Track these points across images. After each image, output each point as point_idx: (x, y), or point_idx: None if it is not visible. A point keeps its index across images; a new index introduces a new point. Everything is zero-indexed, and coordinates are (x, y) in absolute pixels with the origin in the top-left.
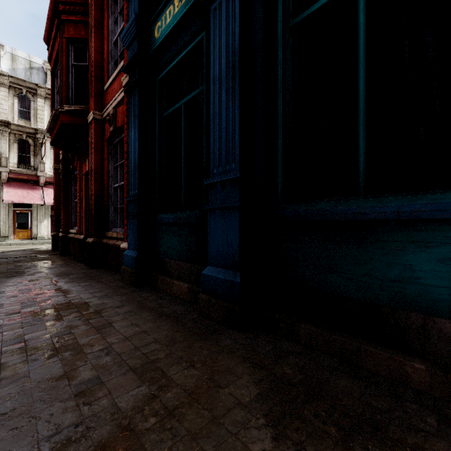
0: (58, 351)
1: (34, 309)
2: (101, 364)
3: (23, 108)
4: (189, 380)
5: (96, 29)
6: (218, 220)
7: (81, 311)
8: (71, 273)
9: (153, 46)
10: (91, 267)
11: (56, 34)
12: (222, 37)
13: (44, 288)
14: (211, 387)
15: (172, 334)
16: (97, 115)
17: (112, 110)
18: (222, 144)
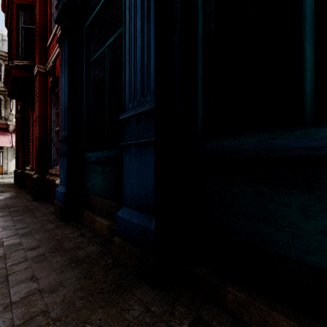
0: None
1: None
2: None
3: None
4: None
5: None
6: (132, 158)
7: None
8: (14, 205)
9: None
10: (36, 199)
11: (9, 2)
12: None
13: None
14: None
15: (72, 295)
16: (41, 68)
17: (51, 63)
18: (137, 74)
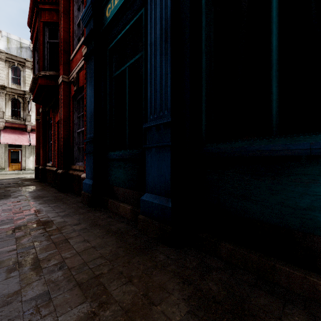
0: (19, 265)
1: (9, 226)
2: (53, 279)
3: (15, 76)
4: (126, 296)
5: (64, 14)
6: (153, 156)
7: (46, 228)
8: (45, 196)
9: (105, 23)
10: (61, 191)
11: (36, 19)
12: (157, 10)
13: (22, 208)
14: (146, 305)
15: (115, 249)
16: (65, 78)
17: (75, 74)
18: (157, 95)
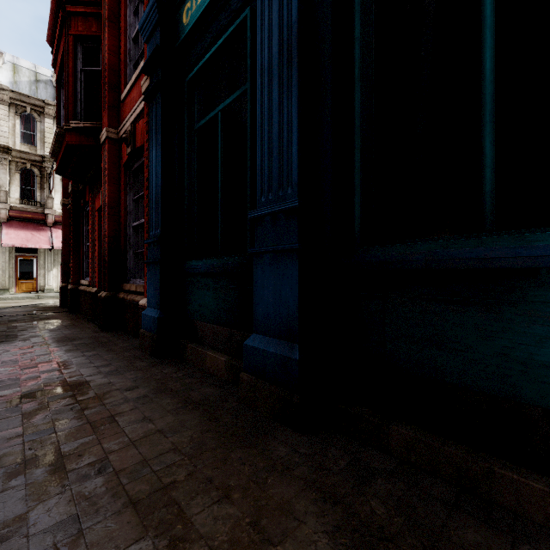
0: (26, 465)
1: (13, 391)
2: (86, 492)
3: (27, 131)
4: (220, 526)
5: (111, 22)
6: (267, 268)
7: (76, 396)
8: (77, 337)
9: (181, 35)
10: (104, 329)
11: (61, 32)
12: (273, 8)
13: (36, 359)
14: (256, 544)
15: (200, 436)
16: (112, 133)
17: (130, 126)
18: (273, 160)
